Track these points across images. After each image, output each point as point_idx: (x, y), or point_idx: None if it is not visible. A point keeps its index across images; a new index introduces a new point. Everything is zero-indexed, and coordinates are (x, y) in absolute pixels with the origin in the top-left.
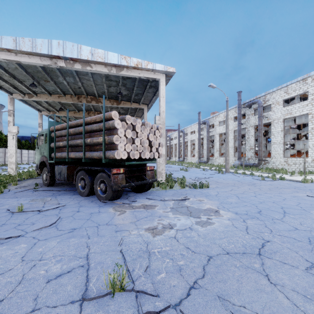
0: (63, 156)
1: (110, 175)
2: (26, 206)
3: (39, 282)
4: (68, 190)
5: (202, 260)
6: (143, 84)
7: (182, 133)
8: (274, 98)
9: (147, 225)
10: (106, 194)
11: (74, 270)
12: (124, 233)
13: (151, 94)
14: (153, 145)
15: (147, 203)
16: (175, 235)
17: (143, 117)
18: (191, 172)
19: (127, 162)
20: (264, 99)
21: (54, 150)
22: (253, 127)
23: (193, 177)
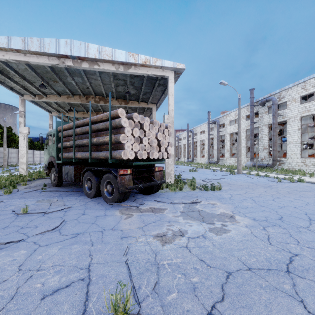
0: (70, 156)
1: (117, 176)
2: (32, 207)
3: (34, 299)
4: (76, 190)
5: (219, 277)
6: (151, 82)
7: (191, 133)
8: (290, 95)
9: (155, 231)
10: (113, 196)
11: (73, 284)
12: (131, 240)
13: (159, 93)
14: (162, 145)
15: (155, 206)
16: (187, 244)
17: (151, 117)
18: (201, 173)
19: (135, 163)
20: (279, 96)
21: (61, 150)
22: (267, 126)
23: (203, 179)
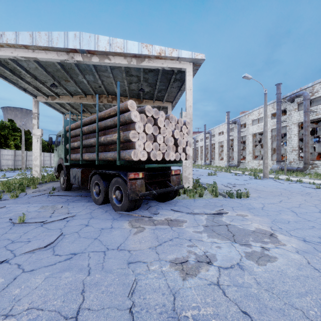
0: (77, 157)
1: (126, 180)
2: (33, 214)
3: None
4: (84, 195)
5: None
6: (166, 78)
7: (209, 134)
8: None
9: (173, 254)
10: (122, 204)
11: None
12: (140, 268)
13: (175, 90)
14: (179, 144)
15: (172, 217)
16: (218, 279)
17: None
18: (221, 177)
19: (147, 165)
20: (312, 91)
21: (69, 151)
22: (297, 125)
23: (224, 183)
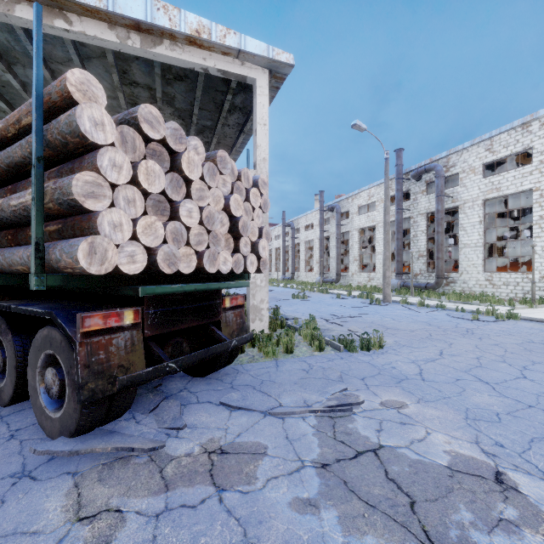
0: None
1: (73, 339)
2: None
3: None
4: None
5: None
6: (214, 100)
7: (290, 228)
8: (466, 162)
9: None
10: (63, 412)
11: None
12: None
13: (233, 132)
14: (243, 233)
15: (224, 437)
16: None
17: None
18: (316, 302)
19: (148, 287)
20: (446, 164)
21: None
22: (425, 216)
23: (326, 316)
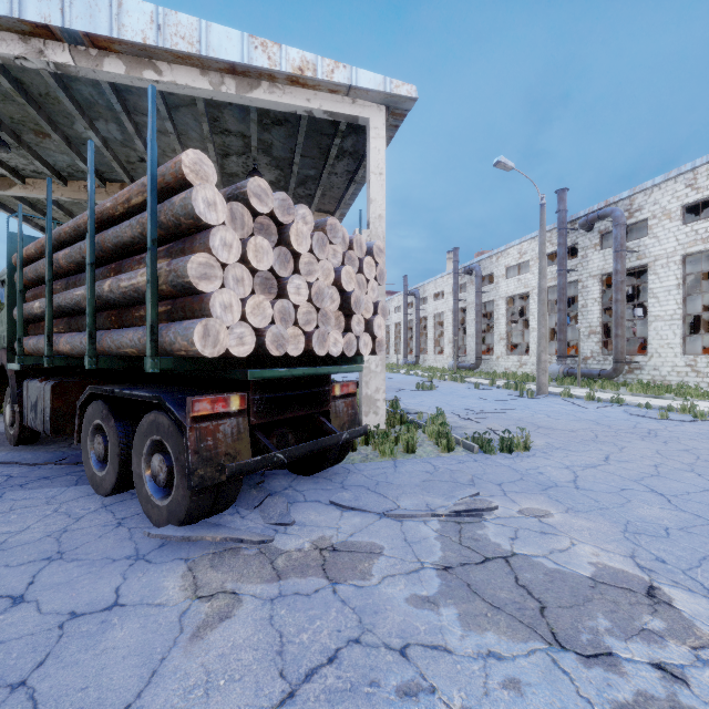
0: (41, 347)
1: (183, 424)
2: None
3: None
4: (70, 461)
5: None
6: (319, 146)
7: (414, 297)
8: (657, 203)
9: None
10: (171, 499)
11: None
12: None
13: (342, 181)
14: (355, 310)
15: (335, 536)
16: None
17: None
18: (447, 393)
19: (256, 371)
20: (629, 207)
21: (18, 328)
22: (599, 279)
23: (459, 410)
